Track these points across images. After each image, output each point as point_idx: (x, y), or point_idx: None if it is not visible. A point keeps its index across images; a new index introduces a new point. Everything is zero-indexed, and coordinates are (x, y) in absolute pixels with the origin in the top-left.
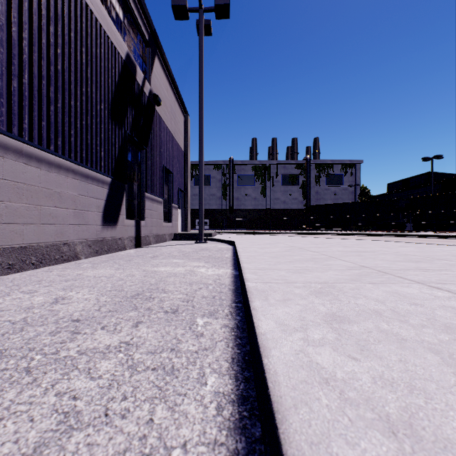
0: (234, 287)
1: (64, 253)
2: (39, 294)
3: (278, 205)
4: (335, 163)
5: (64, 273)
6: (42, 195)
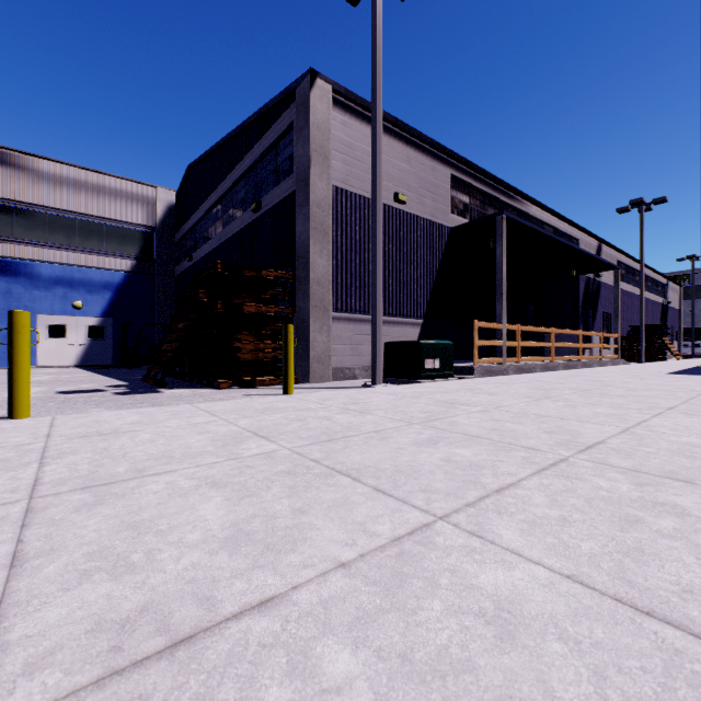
0: None
1: None
2: None
3: None
4: None
5: None
6: None
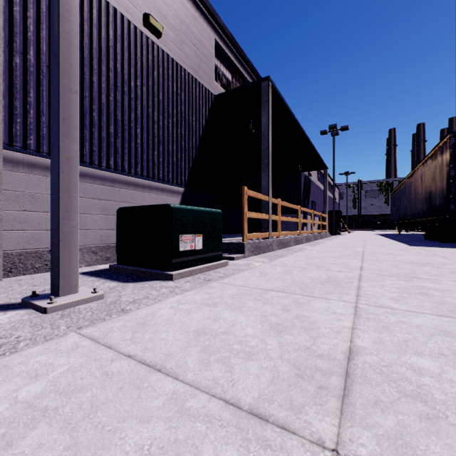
0: None
1: None
2: None
3: None
4: None
5: None
6: None
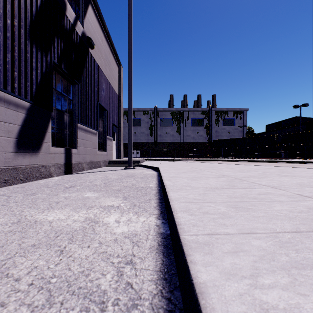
0: None
1: None
2: None
3: (189, 140)
4: (229, 110)
5: None
6: None
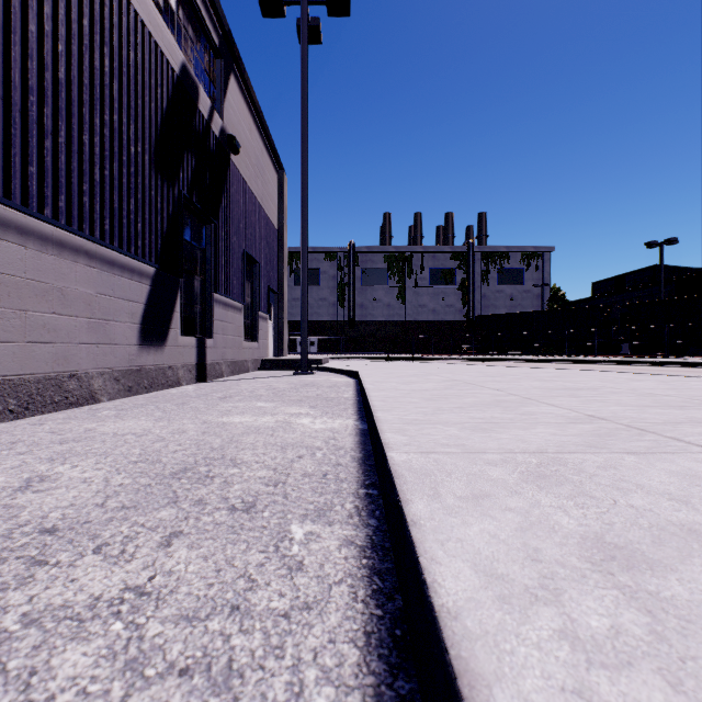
0: (362, 454)
1: (70, 392)
2: (0, 470)
3: (424, 316)
4: (511, 251)
5: (63, 427)
6: (29, 293)
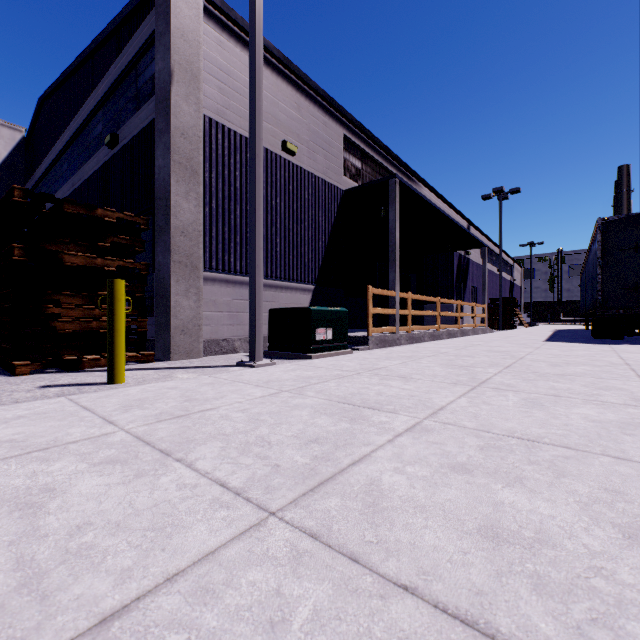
0: None
1: None
2: None
3: None
4: None
5: None
6: None
